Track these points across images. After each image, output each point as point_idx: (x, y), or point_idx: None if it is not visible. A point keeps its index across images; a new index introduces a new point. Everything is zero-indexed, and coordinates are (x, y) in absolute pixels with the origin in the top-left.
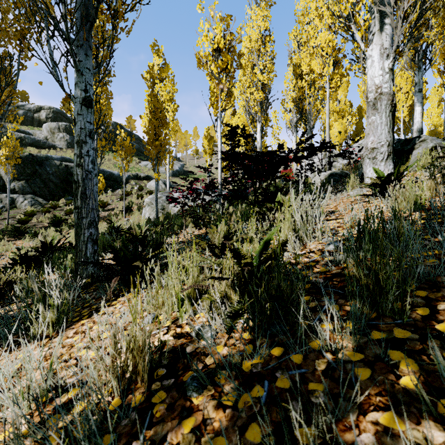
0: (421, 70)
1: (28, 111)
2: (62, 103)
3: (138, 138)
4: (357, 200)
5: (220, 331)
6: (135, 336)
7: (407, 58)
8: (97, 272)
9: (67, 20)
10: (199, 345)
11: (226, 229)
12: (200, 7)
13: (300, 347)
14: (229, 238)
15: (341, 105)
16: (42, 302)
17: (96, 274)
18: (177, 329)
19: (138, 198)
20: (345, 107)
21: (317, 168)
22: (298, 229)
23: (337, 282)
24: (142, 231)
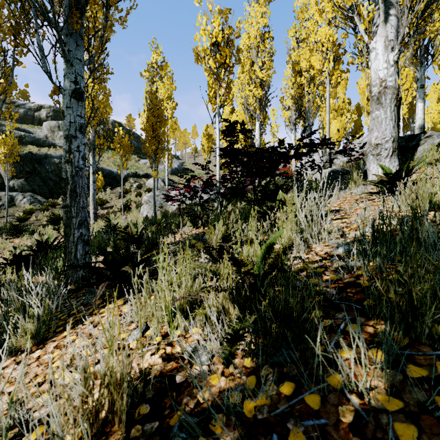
0: (423, 66)
1: (28, 110)
2: (50, 96)
3: (137, 136)
4: (364, 198)
5: (217, 355)
6: (113, 366)
7: (408, 54)
8: (88, 274)
9: (54, 6)
10: (192, 372)
11: (224, 229)
12: (198, 1)
13: (316, 383)
14: (228, 239)
15: (339, 103)
16: (21, 311)
17: (87, 276)
18: (167, 349)
19: (137, 196)
20: (343, 105)
21: (318, 165)
22: (303, 230)
23: (352, 294)
24: (138, 230)
